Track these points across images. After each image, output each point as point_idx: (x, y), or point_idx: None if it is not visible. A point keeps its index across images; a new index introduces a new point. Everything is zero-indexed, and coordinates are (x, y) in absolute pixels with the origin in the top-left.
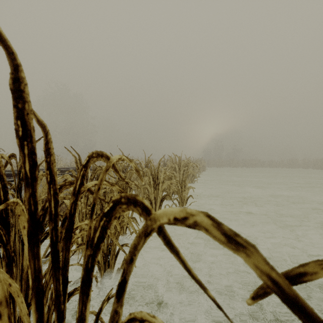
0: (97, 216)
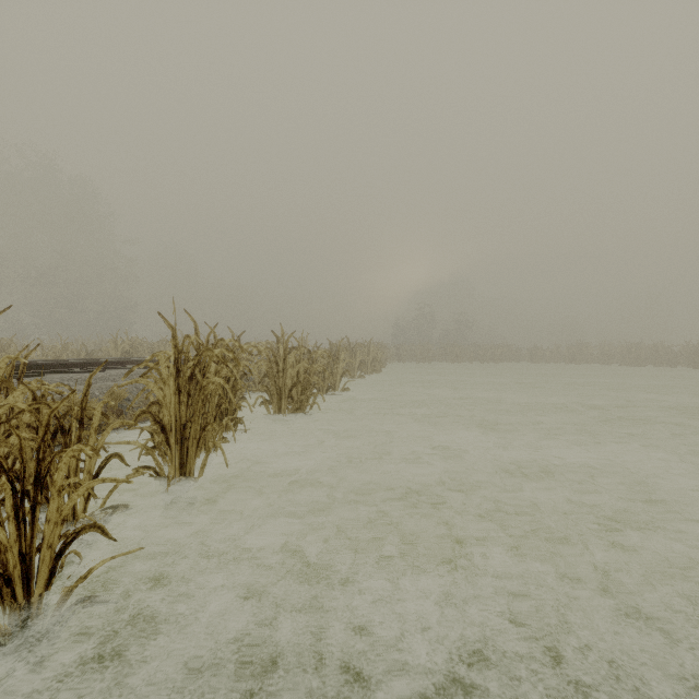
0: None
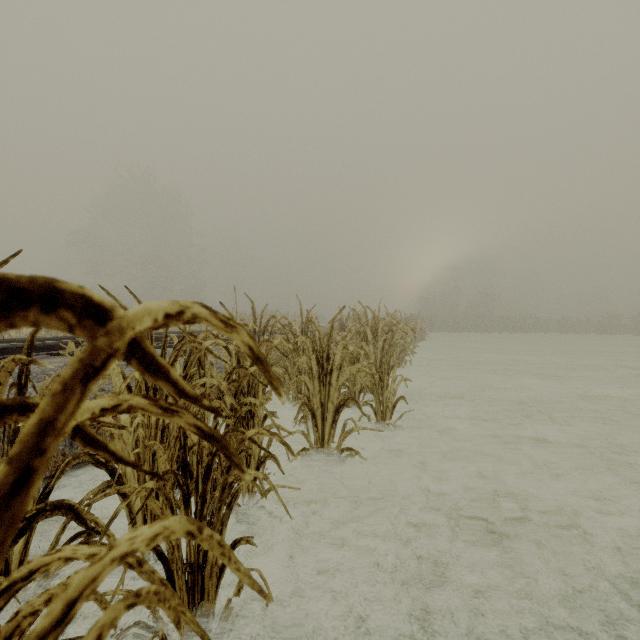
0: (166, 471)
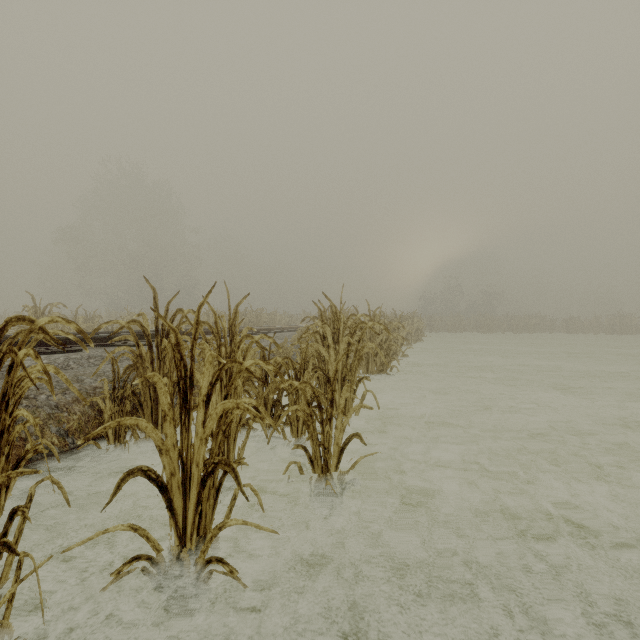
0: None
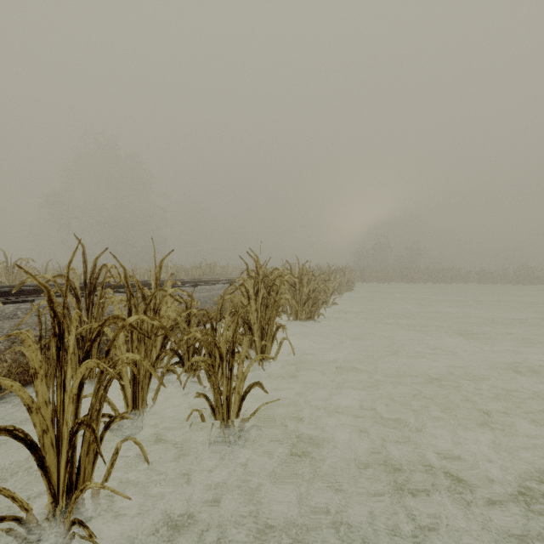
0: None
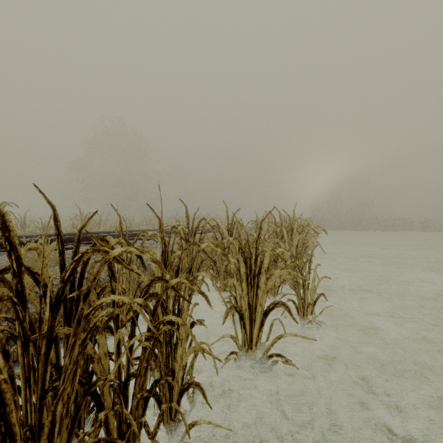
0: None
